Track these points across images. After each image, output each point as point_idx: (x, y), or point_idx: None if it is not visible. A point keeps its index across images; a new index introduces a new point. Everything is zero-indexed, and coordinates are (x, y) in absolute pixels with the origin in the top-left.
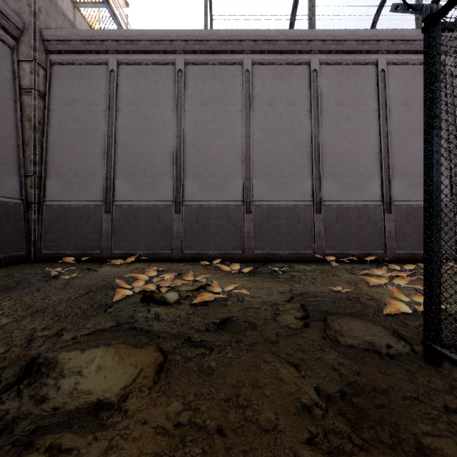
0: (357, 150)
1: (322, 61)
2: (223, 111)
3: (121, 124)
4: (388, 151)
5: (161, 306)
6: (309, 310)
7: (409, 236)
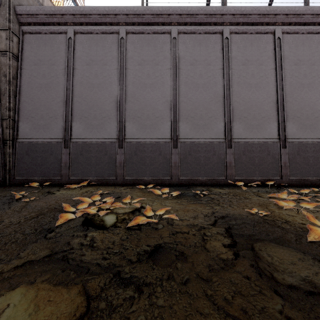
0: (259, 99)
1: (232, 30)
2: (155, 69)
3: (77, 79)
4: (283, 100)
5: (98, 231)
6: (234, 235)
7: (300, 166)
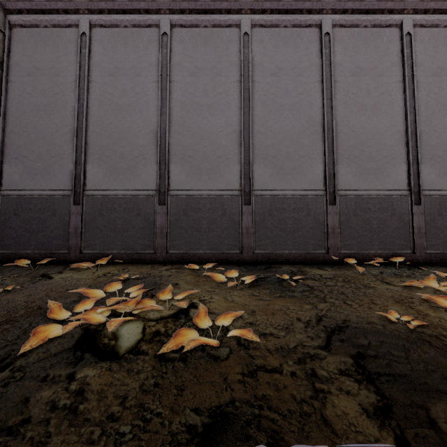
0: (378, 129)
1: (335, 22)
2: (216, 82)
3: (94, 98)
4: (416, 129)
5: (99, 364)
6: (377, 378)
7: (442, 233)
